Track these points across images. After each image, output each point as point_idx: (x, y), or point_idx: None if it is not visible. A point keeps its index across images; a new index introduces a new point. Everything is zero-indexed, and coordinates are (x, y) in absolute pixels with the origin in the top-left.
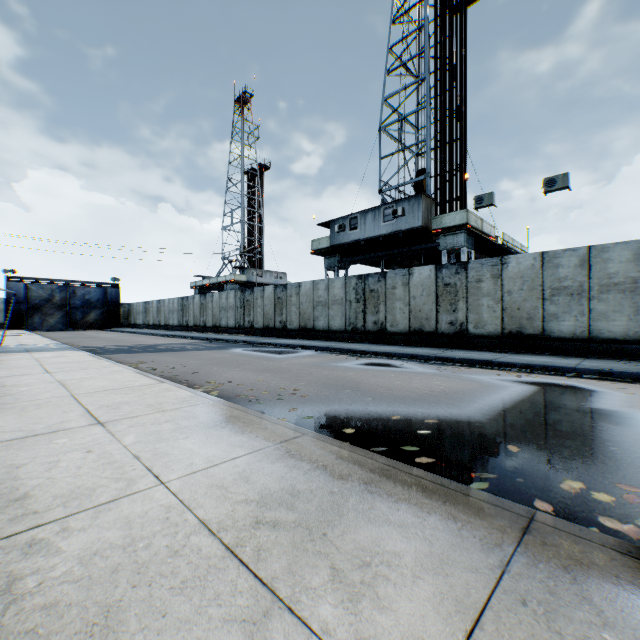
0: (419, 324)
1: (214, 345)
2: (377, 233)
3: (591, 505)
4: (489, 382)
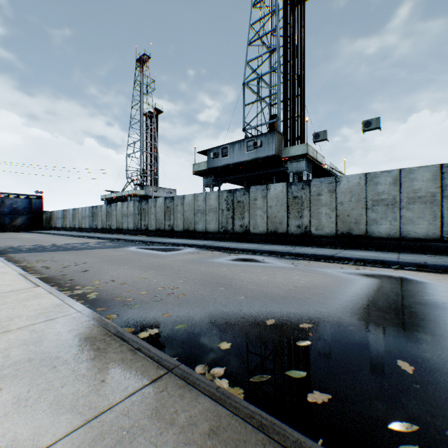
0: (274, 227)
1: (114, 244)
2: (242, 159)
3: None
4: (338, 275)
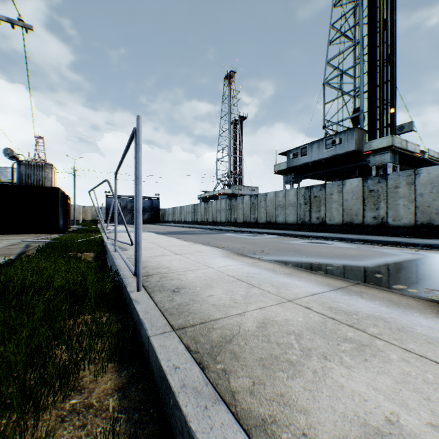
0: (349, 218)
1: (214, 232)
2: (320, 157)
3: (402, 292)
4: (390, 253)
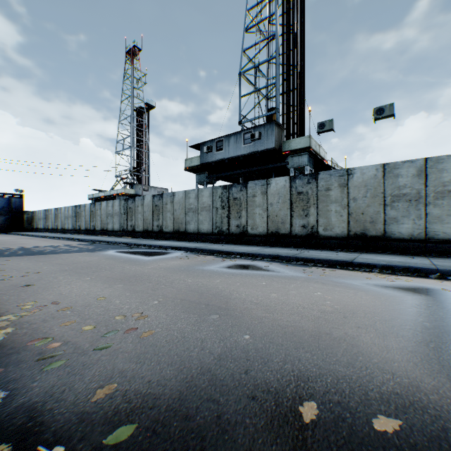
0: (276, 227)
1: (92, 247)
2: (238, 153)
3: None
4: (372, 290)
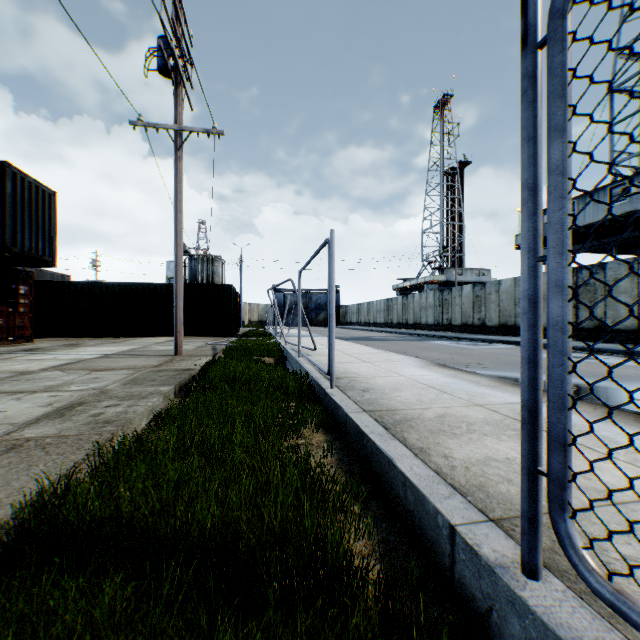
0: None
1: (416, 338)
2: (600, 217)
3: None
4: None
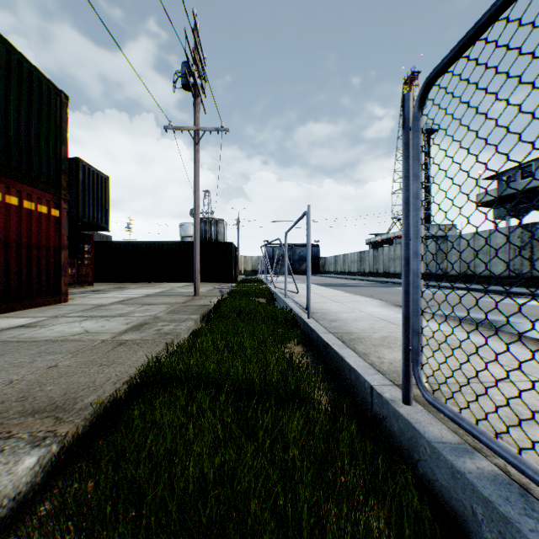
0: None
1: (383, 285)
2: None
3: None
4: None
